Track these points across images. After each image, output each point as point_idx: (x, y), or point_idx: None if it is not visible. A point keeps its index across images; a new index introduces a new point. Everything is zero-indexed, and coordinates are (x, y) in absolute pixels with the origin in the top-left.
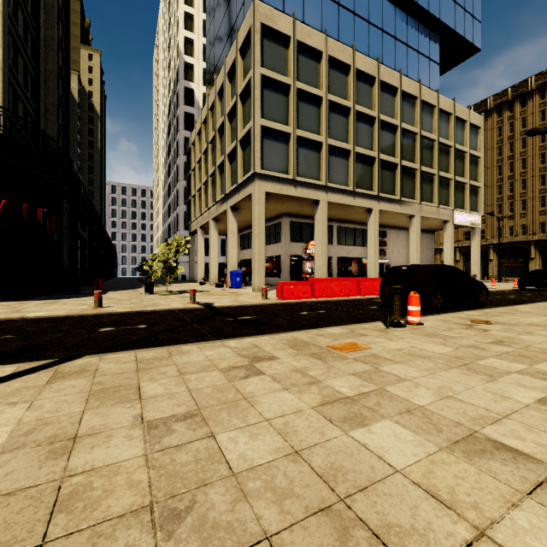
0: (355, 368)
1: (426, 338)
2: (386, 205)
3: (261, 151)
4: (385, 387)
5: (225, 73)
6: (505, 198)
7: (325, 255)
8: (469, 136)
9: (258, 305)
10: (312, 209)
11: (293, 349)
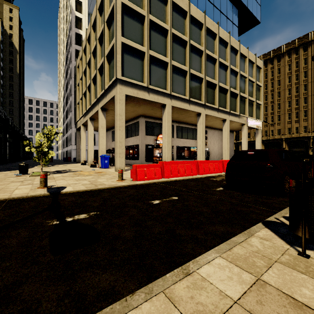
0: None
1: None
2: (209, 111)
3: (122, 63)
4: None
5: (96, 8)
6: (269, 114)
7: (170, 144)
8: (256, 72)
9: (111, 188)
10: (160, 112)
11: None
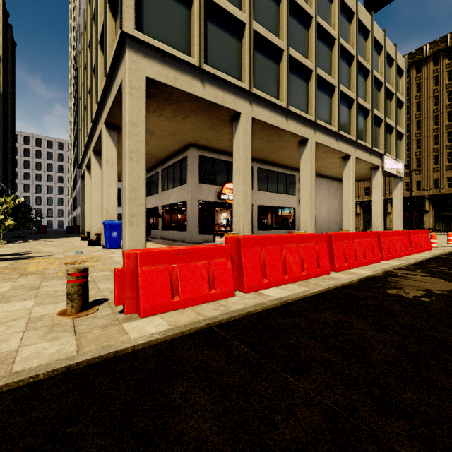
0: None
1: None
2: (323, 137)
3: (139, 2)
4: None
5: None
6: None
7: (248, 197)
8: (396, 76)
9: None
10: (228, 136)
11: None
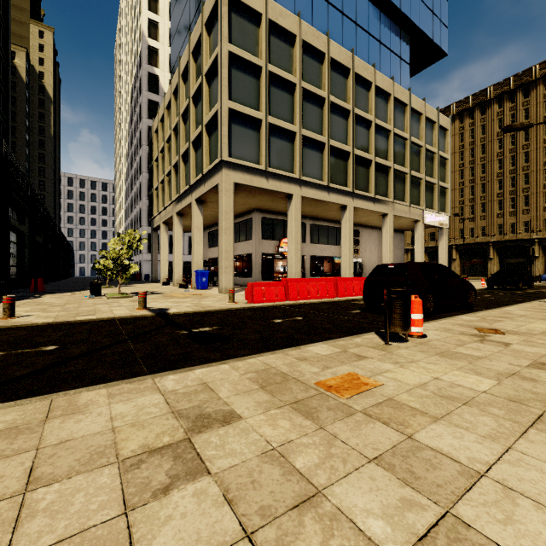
0: (375, 441)
1: (445, 361)
2: (361, 202)
3: (230, 137)
4: (454, 508)
5: (189, 51)
6: (467, 201)
7: (298, 253)
8: (438, 137)
9: (223, 310)
10: (285, 205)
11: (265, 393)
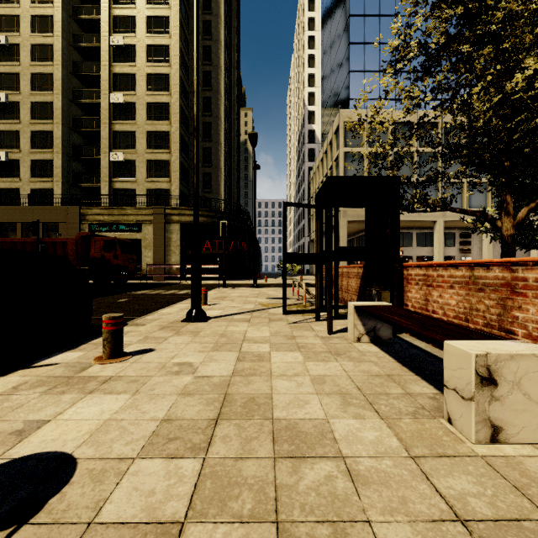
0: None
1: None
2: (451, 216)
3: None
4: None
5: (327, 143)
6: None
7: None
8: None
9: None
10: None
11: None
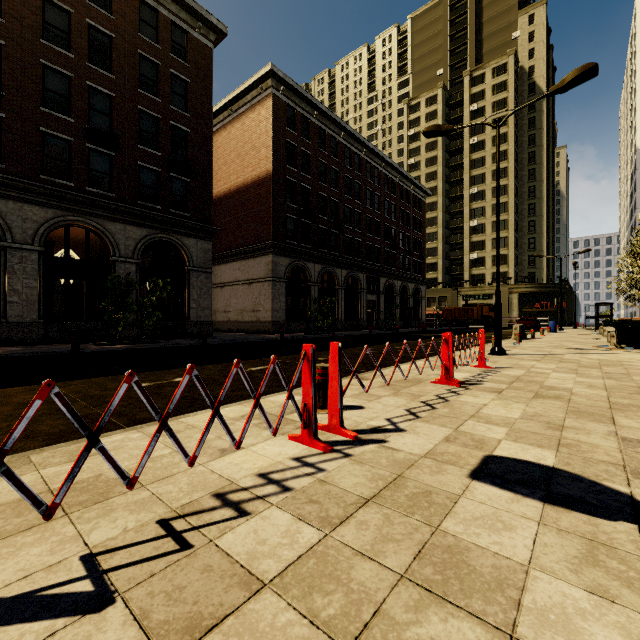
0: None
1: None
2: None
3: None
4: None
5: None
6: None
7: None
8: None
9: None
10: None
11: None
